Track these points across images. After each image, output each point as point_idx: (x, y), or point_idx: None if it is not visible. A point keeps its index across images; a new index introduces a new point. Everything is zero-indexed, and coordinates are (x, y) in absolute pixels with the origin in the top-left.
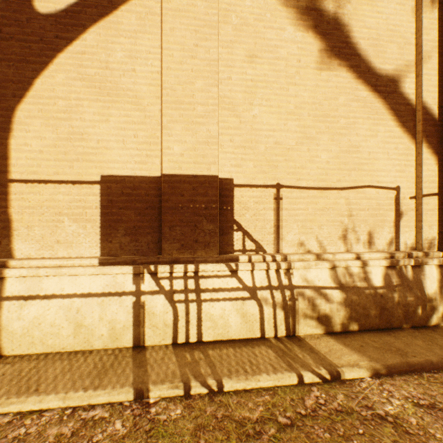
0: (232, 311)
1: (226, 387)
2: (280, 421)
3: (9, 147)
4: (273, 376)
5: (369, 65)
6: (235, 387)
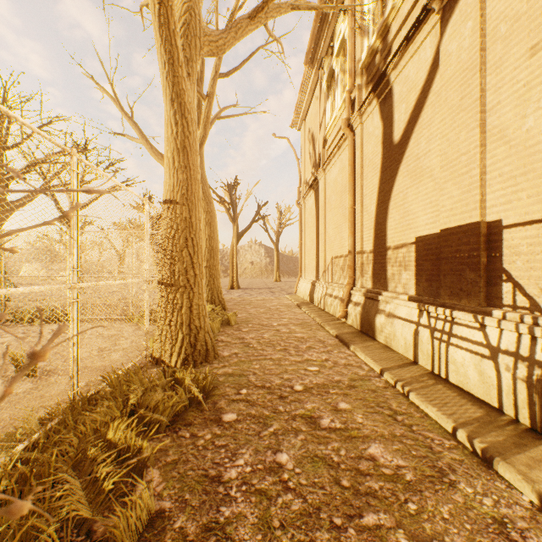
0: (470, 363)
1: (410, 396)
2: (397, 416)
3: (386, 229)
4: (437, 412)
5: None
6: (414, 401)
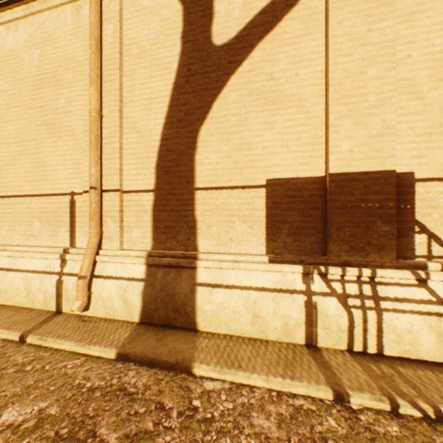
0: (423, 326)
1: None
2: None
3: (194, 162)
4: None
5: None
6: None
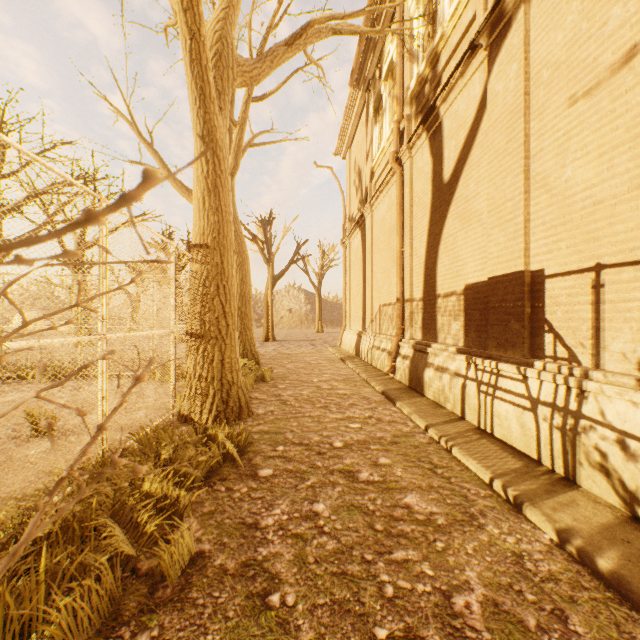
0: (513, 416)
1: (452, 451)
2: (437, 470)
3: (436, 275)
4: (477, 465)
5: None
6: (456, 455)
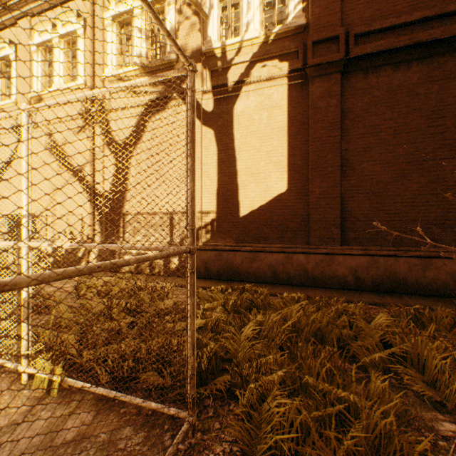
0: None
1: None
2: None
3: None
4: None
5: (73, 166)
6: None
